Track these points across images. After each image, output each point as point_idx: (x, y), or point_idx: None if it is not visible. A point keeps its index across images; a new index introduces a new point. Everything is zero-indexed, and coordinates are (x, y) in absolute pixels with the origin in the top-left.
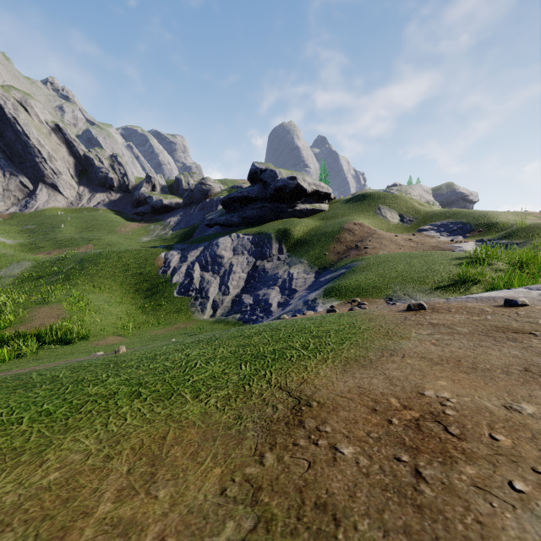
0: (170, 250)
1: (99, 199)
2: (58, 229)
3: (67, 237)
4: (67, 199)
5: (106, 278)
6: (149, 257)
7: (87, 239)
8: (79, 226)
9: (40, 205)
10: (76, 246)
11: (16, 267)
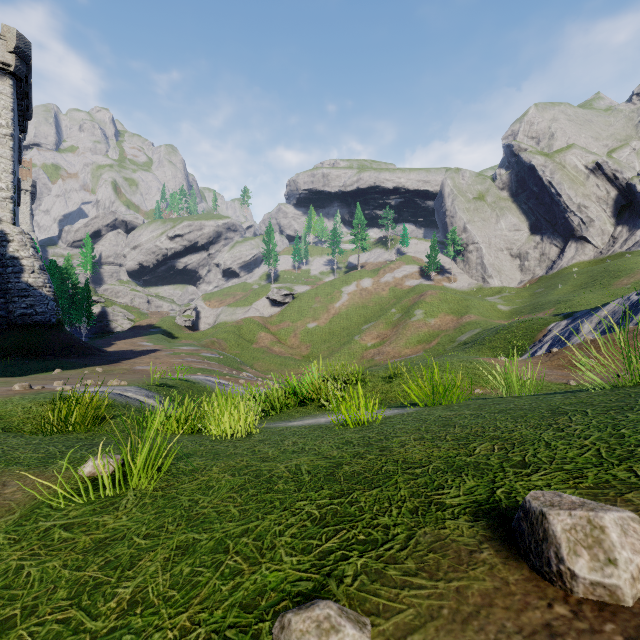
0: (563, 319)
1: (637, 238)
2: (553, 291)
3: (546, 301)
4: (596, 249)
5: (490, 349)
6: (537, 328)
7: (557, 302)
8: (579, 283)
9: (563, 264)
10: (540, 311)
11: (468, 334)
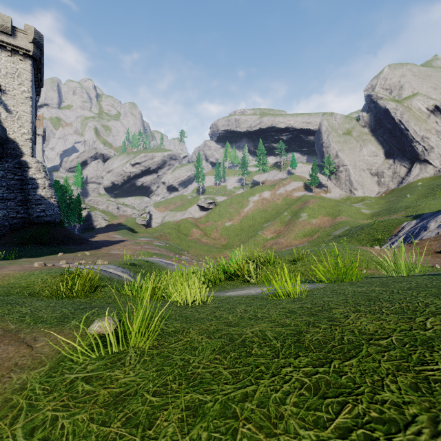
0: (413, 219)
1: None
2: (403, 199)
3: (398, 206)
4: (435, 168)
5: (357, 241)
6: (393, 226)
7: (407, 207)
8: (423, 193)
9: (410, 179)
10: (394, 213)
11: (341, 230)
